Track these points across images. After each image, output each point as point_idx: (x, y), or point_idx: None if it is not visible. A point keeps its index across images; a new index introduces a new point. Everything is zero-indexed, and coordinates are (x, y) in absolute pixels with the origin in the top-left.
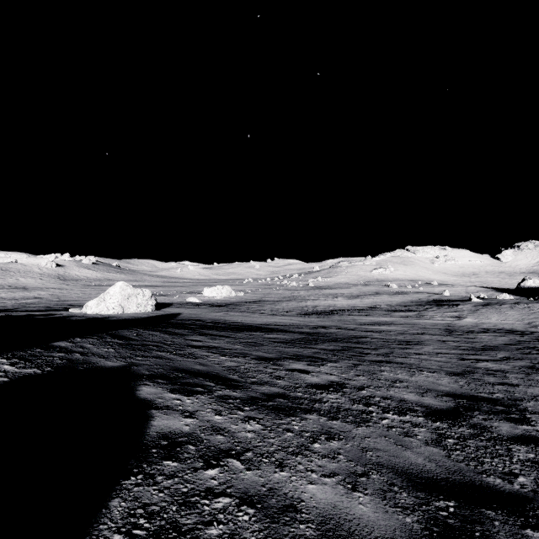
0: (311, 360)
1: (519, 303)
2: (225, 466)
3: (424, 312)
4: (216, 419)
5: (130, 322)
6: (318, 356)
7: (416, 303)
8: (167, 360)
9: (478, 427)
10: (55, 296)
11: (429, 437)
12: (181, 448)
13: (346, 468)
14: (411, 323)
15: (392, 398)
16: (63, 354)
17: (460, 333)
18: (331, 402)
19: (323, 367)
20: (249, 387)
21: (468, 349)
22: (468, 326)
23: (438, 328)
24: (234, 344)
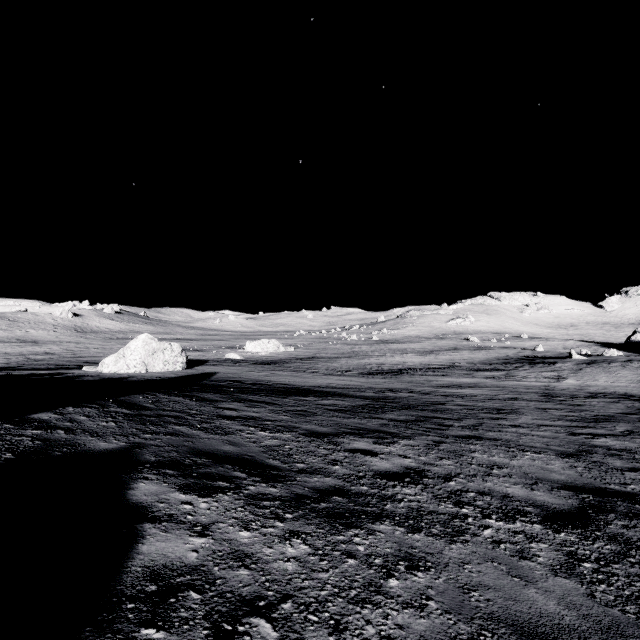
0: (378, 435)
1: (632, 361)
2: (245, 634)
3: (513, 371)
4: (240, 538)
5: (152, 383)
6: (387, 430)
7: (503, 361)
8: (185, 438)
9: (621, 540)
10: (69, 351)
11: (555, 559)
12: (177, 598)
13: (443, 629)
14: (499, 386)
15: (491, 493)
16: (39, 432)
17: (562, 399)
18: (408, 501)
19: (395, 446)
20: (295, 479)
21: (577, 420)
22: (571, 389)
23: (534, 392)
24: (279, 413)
